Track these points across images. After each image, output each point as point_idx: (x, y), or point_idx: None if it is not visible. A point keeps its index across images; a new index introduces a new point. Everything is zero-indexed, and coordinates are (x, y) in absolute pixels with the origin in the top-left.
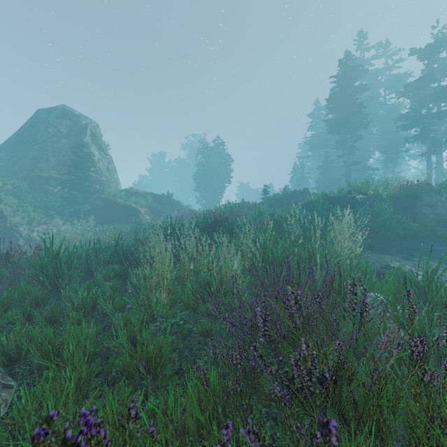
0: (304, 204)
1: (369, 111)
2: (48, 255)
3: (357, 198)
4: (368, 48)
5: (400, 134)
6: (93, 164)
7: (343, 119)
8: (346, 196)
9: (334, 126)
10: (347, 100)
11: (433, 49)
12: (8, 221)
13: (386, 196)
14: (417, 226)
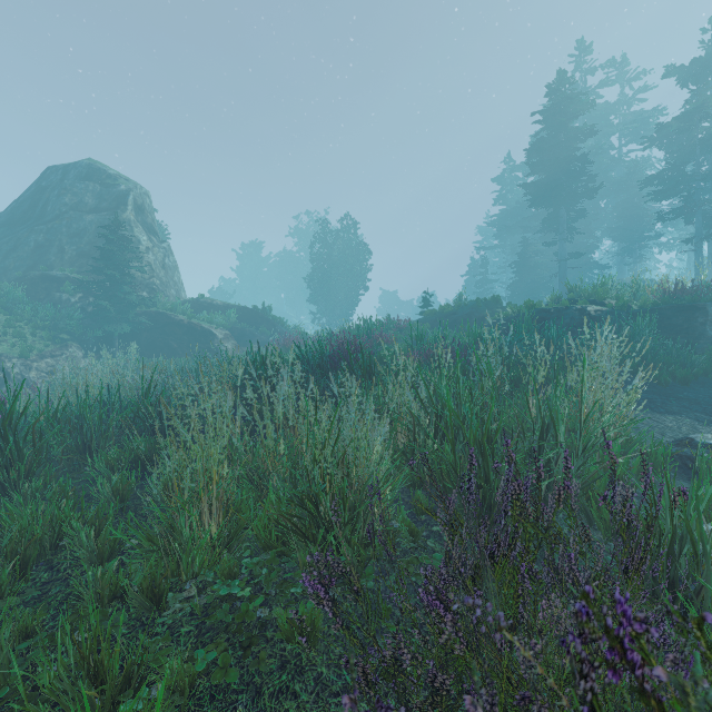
0: (495, 323)
1: (595, 171)
2: (1, 417)
3: (589, 311)
4: (593, 69)
5: (646, 209)
6: (135, 255)
7: (555, 183)
8: (570, 308)
9: (539, 195)
10: (561, 151)
11: (703, 67)
12: None
13: (640, 308)
14: (703, 360)
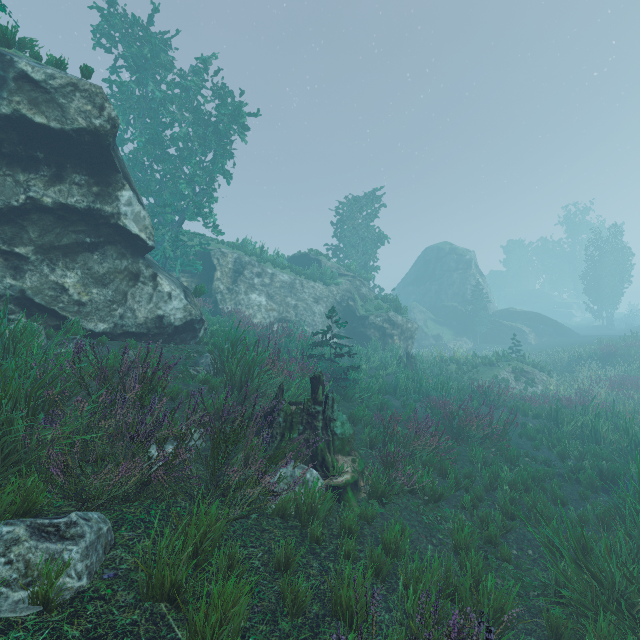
0: None
1: None
2: None
3: None
4: None
5: None
6: (486, 296)
7: None
8: None
9: None
10: None
11: None
12: (443, 339)
13: None
14: None
